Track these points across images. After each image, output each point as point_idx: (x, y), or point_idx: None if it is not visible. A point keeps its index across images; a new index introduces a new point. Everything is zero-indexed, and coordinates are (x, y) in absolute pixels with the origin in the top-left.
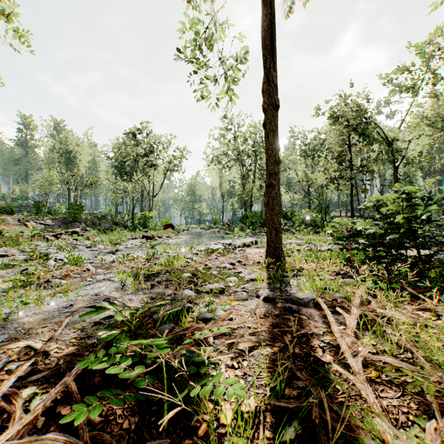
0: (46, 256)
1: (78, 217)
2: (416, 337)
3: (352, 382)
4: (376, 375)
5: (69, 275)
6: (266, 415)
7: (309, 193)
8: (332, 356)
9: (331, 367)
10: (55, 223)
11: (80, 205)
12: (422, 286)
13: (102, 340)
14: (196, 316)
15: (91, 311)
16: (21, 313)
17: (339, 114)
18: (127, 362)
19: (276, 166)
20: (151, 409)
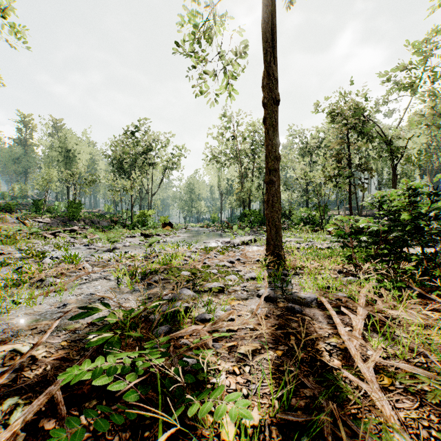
0: (42, 254)
1: (77, 215)
2: (430, 340)
3: (364, 390)
4: (389, 382)
5: (64, 274)
6: (272, 429)
7: (307, 191)
8: (340, 361)
9: (340, 373)
10: (54, 221)
11: (79, 204)
12: (429, 285)
13: (92, 344)
14: (195, 316)
15: (82, 313)
16: (11, 313)
17: (338, 112)
18: (119, 370)
19: (276, 162)
20: (144, 422)
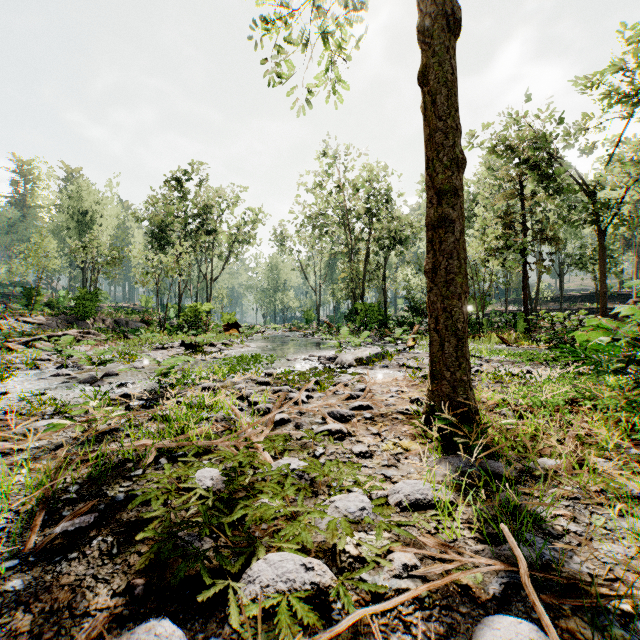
0: None
1: (90, 312)
2: None
3: None
4: None
5: None
6: None
7: None
8: None
9: None
10: (52, 322)
11: (95, 293)
12: None
13: None
14: None
15: None
16: None
17: (509, 143)
18: None
19: (456, 172)
20: None
